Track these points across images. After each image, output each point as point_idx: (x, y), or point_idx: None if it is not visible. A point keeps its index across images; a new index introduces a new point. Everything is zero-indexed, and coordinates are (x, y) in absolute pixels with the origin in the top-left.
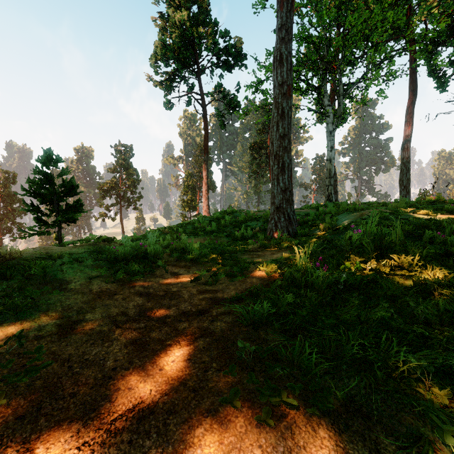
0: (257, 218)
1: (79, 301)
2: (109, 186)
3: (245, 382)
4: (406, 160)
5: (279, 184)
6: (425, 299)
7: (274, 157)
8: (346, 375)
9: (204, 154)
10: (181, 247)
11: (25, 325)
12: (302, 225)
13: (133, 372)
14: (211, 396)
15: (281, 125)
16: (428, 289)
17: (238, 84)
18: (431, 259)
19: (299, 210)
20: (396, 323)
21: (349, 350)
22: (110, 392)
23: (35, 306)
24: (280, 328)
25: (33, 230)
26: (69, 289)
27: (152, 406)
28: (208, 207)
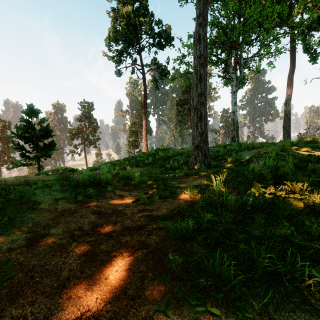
0: (182, 154)
1: (46, 218)
2: (76, 131)
3: (175, 291)
4: (287, 112)
5: (197, 129)
6: (315, 217)
7: (194, 110)
8: (259, 285)
9: (144, 108)
10: (127, 175)
11: (1, 239)
12: (214, 159)
13: (83, 281)
14: (146, 304)
15: (200, 86)
16: (317, 209)
17: (168, 58)
18: (316, 185)
19: (212, 148)
20: (295, 239)
21: (260, 263)
22: (62, 300)
23: (11, 222)
24: (202, 242)
25: (19, 162)
26: (39, 209)
27: (96, 314)
28: (146, 146)
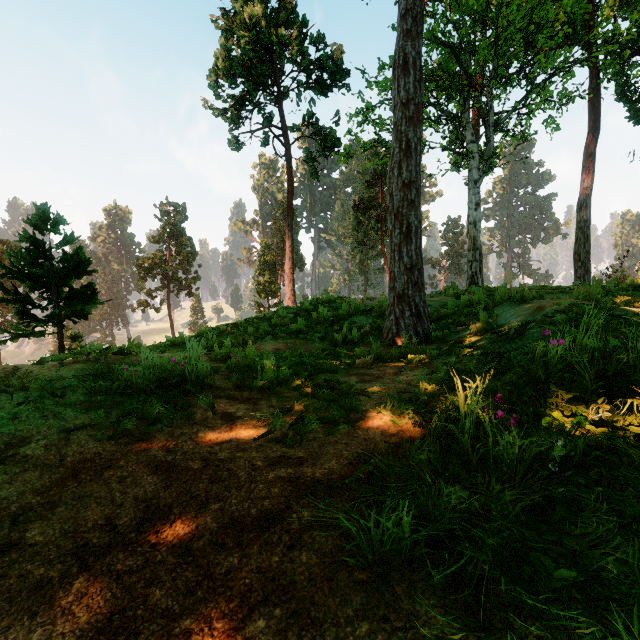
0: (367, 311)
1: (29, 489)
2: (152, 262)
3: None
4: (584, 224)
5: (402, 258)
6: None
7: (394, 217)
8: None
9: (288, 215)
10: (246, 361)
11: None
12: (436, 321)
13: None
14: None
15: (406, 166)
16: None
17: (337, 112)
18: None
19: (430, 298)
20: None
21: None
22: None
23: None
24: (444, 584)
25: (18, 330)
26: (19, 458)
27: None
28: (293, 293)
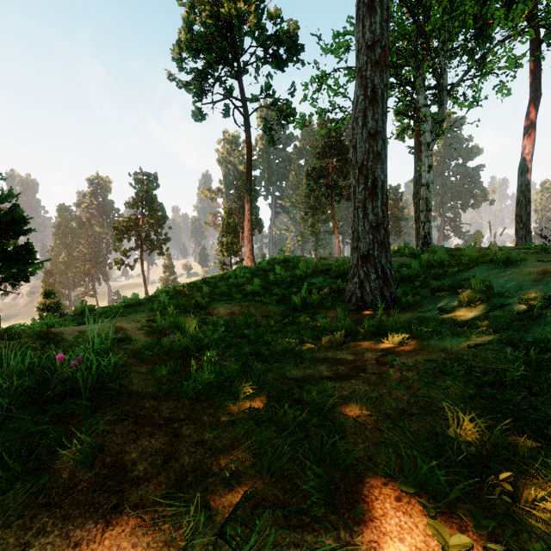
0: (324, 271)
1: None
2: (127, 225)
3: None
4: (525, 188)
5: (366, 216)
6: None
7: (358, 171)
8: None
9: (247, 181)
10: (184, 343)
11: None
12: (400, 283)
13: None
14: None
15: (372, 115)
16: None
17: (293, 84)
18: None
19: None
20: None
21: None
22: None
23: None
24: None
25: None
26: None
27: None
28: (251, 252)
